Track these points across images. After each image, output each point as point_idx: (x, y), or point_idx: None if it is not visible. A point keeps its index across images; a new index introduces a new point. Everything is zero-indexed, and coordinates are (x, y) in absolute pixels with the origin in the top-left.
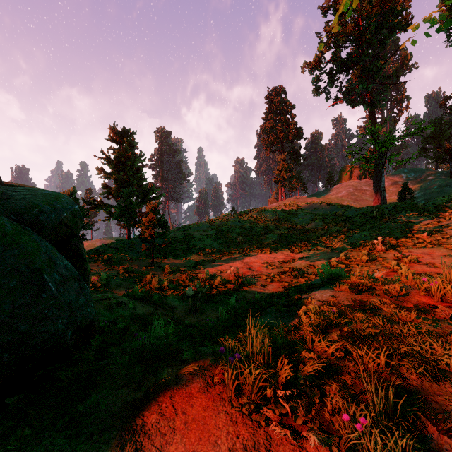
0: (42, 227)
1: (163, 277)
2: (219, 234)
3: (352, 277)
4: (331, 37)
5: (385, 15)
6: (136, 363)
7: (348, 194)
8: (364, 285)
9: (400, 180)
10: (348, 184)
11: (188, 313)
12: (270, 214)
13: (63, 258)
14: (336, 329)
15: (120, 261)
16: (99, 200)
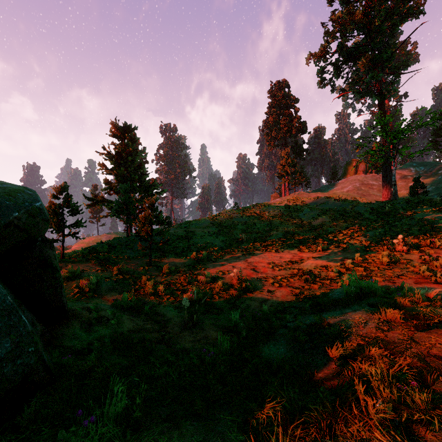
0: None
1: (160, 279)
2: (221, 230)
3: (398, 298)
4: (338, 25)
5: None
6: None
7: (354, 189)
8: (431, 319)
9: (409, 174)
10: (354, 179)
11: (183, 329)
12: (273, 209)
13: None
14: (432, 433)
15: (116, 261)
16: (101, 196)
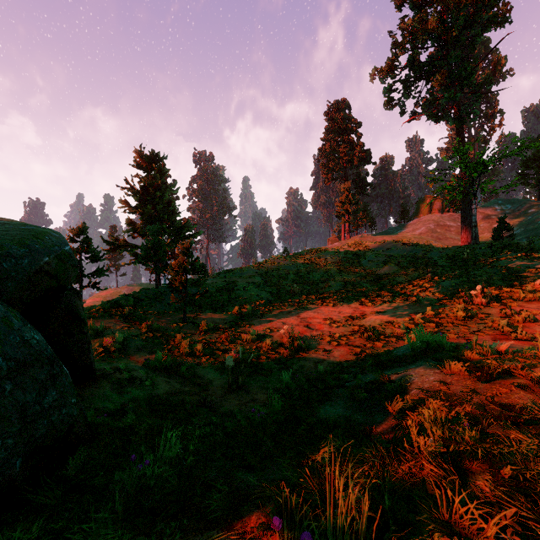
0: (5, 278)
1: (197, 338)
2: (268, 281)
3: (465, 351)
4: (408, 35)
5: (477, 6)
6: (127, 520)
7: (428, 231)
8: (495, 369)
9: (494, 213)
10: (428, 219)
11: (227, 392)
12: (331, 256)
13: (28, 328)
14: (478, 465)
15: (144, 316)
16: (122, 240)
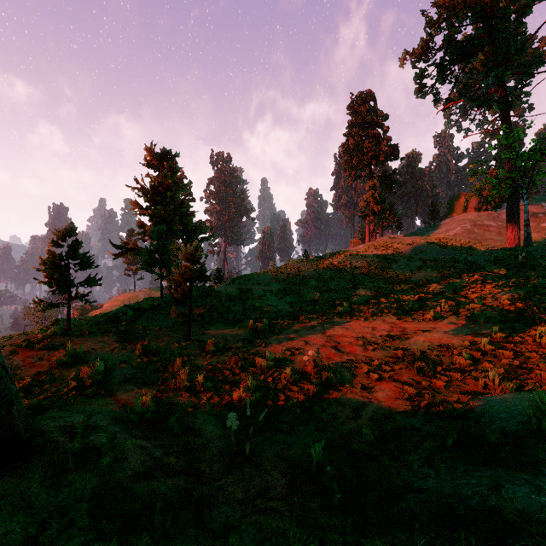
0: None
1: (202, 361)
2: (287, 288)
3: None
4: (444, 11)
5: None
6: None
7: (464, 232)
8: None
9: (540, 211)
10: (463, 218)
11: (228, 467)
12: (357, 260)
13: None
14: None
15: (142, 332)
16: (132, 243)
